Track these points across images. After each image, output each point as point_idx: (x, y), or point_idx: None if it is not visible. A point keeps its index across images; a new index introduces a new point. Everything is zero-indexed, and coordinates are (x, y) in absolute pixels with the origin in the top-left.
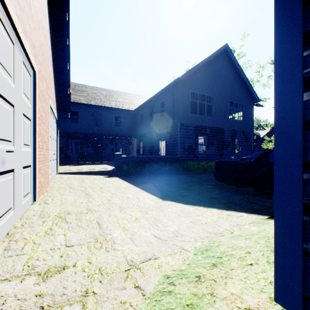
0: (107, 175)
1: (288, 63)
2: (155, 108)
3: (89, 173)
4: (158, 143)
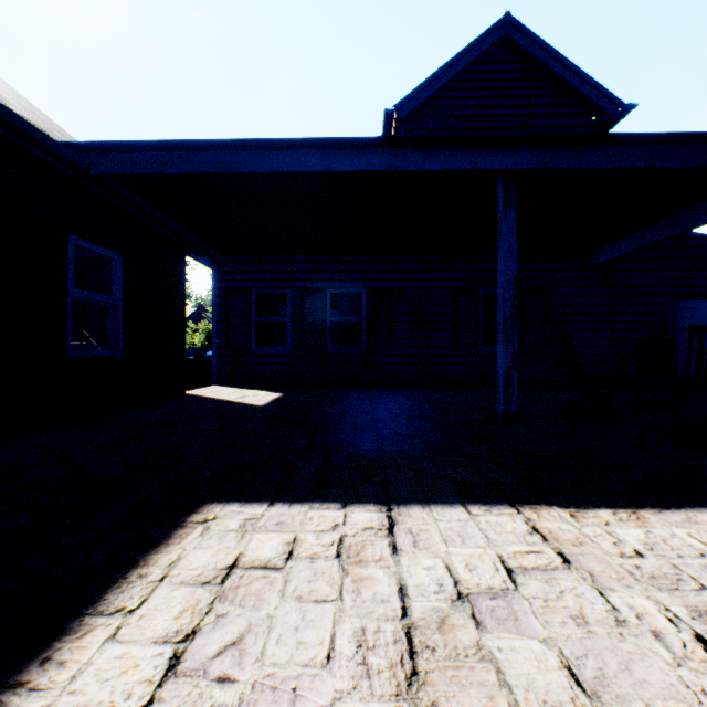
0: None
1: (215, 333)
2: None
3: None
4: None
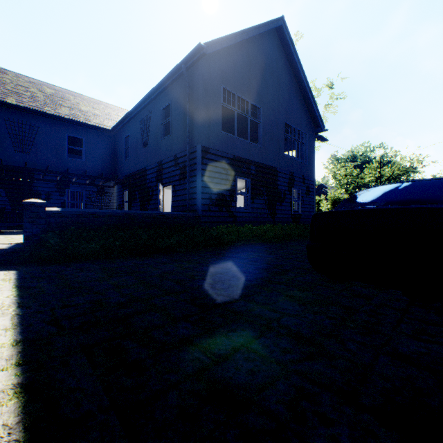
0: None
1: None
2: (152, 120)
3: None
4: (157, 191)
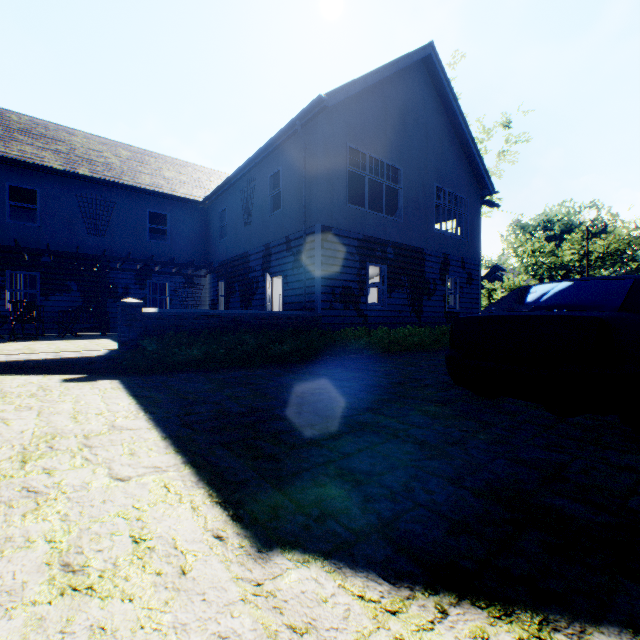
0: (88, 371)
1: None
2: (257, 190)
3: (9, 367)
4: (263, 282)
